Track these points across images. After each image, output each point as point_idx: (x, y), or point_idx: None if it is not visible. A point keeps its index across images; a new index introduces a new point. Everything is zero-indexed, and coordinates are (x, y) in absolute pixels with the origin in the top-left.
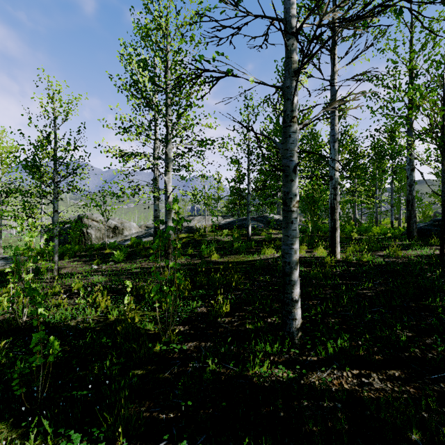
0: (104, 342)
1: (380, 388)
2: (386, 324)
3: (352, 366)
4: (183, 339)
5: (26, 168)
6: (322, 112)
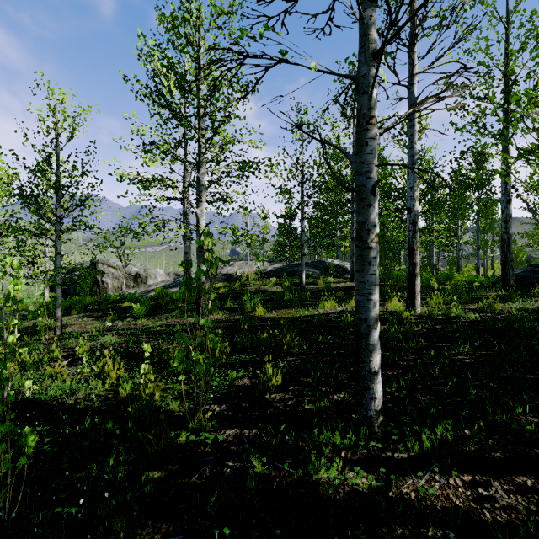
0: (110, 428)
1: (509, 505)
2: (501, 405)
3: (461, 469)
4: (218, 425)
5: (19, 198)
6: (410, 112)
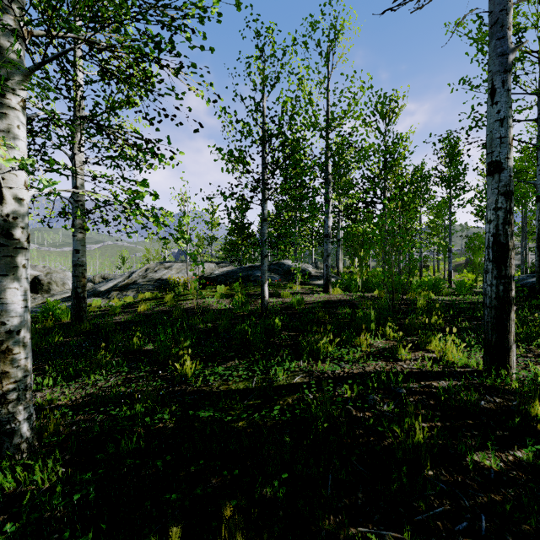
0: None
1: None
2: None
3: None
4: None
5: None
6: None
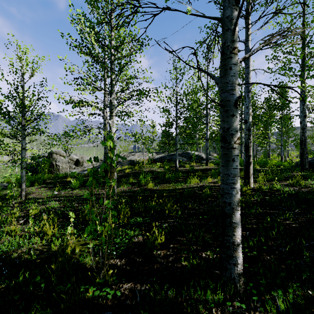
0: (38, 281)
1: None
2: None
3: None
4: (117, 281)
5: None
6: (261, 46)
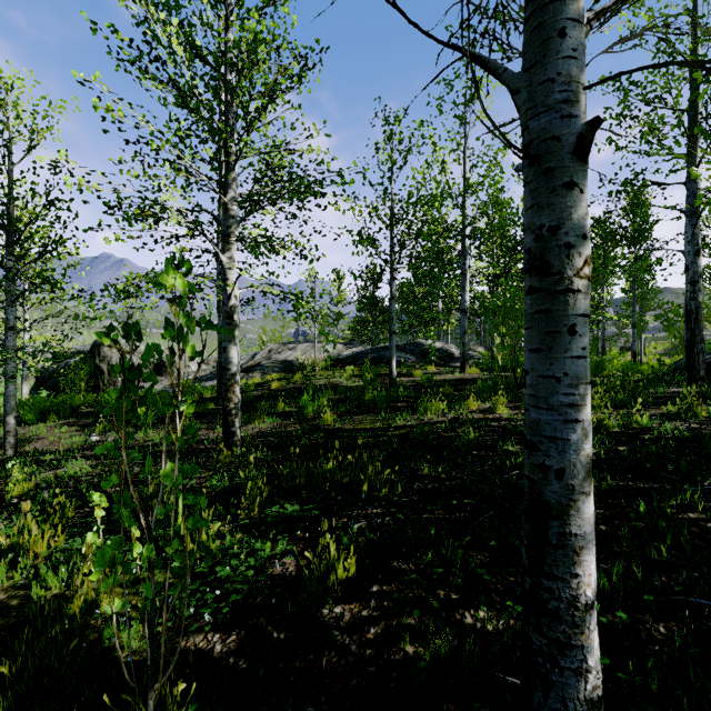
0: None
1: None
2: None
3: None
4: None
5: None
6: None
